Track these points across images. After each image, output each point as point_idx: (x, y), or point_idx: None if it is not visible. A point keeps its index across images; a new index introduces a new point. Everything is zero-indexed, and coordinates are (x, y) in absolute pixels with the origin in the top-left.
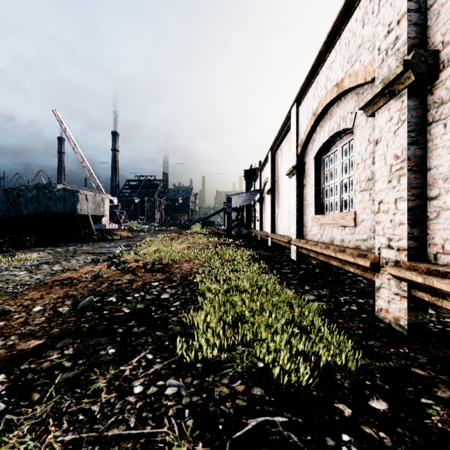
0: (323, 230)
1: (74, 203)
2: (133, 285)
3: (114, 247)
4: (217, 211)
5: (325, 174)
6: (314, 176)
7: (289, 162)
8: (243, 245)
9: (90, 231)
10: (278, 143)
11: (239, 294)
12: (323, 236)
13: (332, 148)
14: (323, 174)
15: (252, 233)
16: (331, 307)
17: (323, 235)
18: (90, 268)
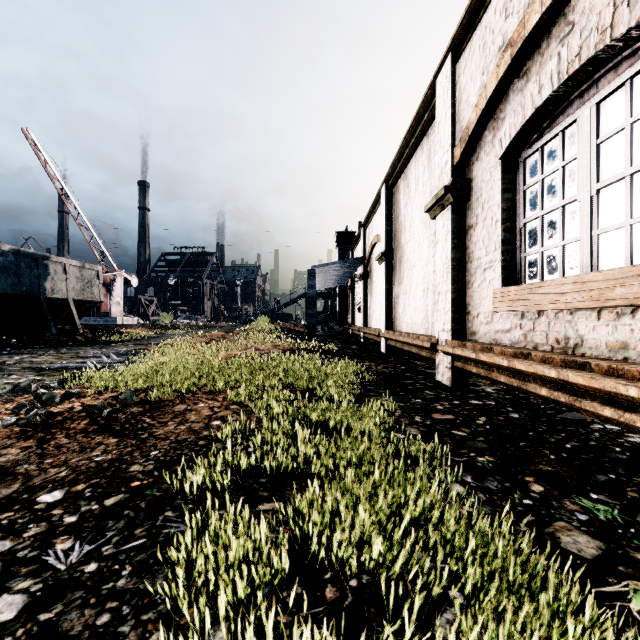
0: (536, 321)
1: (38, 278)
2: None
3: (101, 355)
4: (295, 299)
5: (526, 194)
6: (501, 198)
7: (425, 194)
8: (337, 351)
9: (73, 328)
10: (401, 166)
11: None
12: (533, 335)
13: (554, 124)
14: (523, 194)
15: (348, 331)
16: None
17: (536, 333)
18: None
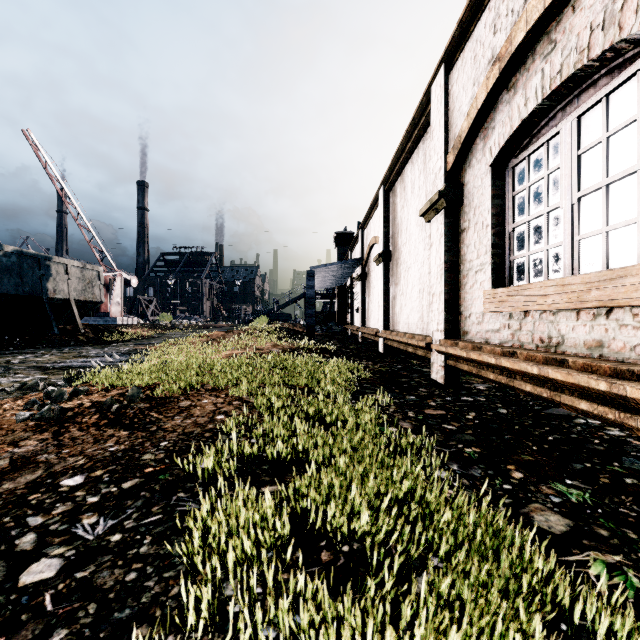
0: (522, 321)
1: (40, 279)
2: None
3: (104, 355)
4: (294, 299)
5: (515, 200)
6: (491, 204)
7: (421, 197)
8: (335, 350)
9: (74, 328)
10: (398, 169)
11: (338, 602)
12: (520, 334)
13: (540, 135)
14: (512, 200)
15: (347, 331)
16: None
17: (522, 332)
18: None
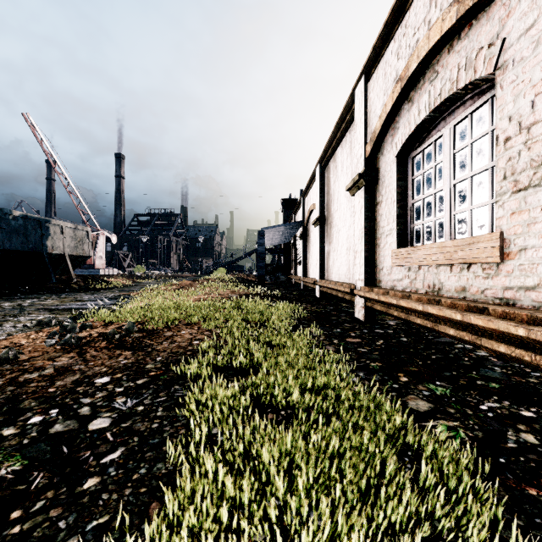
0: (417, 273)
1: (41, 237)
2: (54, 383)
3: (95, 299)
4: (248, 253)
5: (414, 182)
6: (396, 185)
7: (348, 175)
8: (281, 296)
9: (68, 278)
10: (331, 152)
11: (276, 429)
12: (415, 282)
13: (430, 136)
14: (412, 182)
15: (291, 280)
16: (479, 437)
17: (417, 281)
18: (21, 337)
